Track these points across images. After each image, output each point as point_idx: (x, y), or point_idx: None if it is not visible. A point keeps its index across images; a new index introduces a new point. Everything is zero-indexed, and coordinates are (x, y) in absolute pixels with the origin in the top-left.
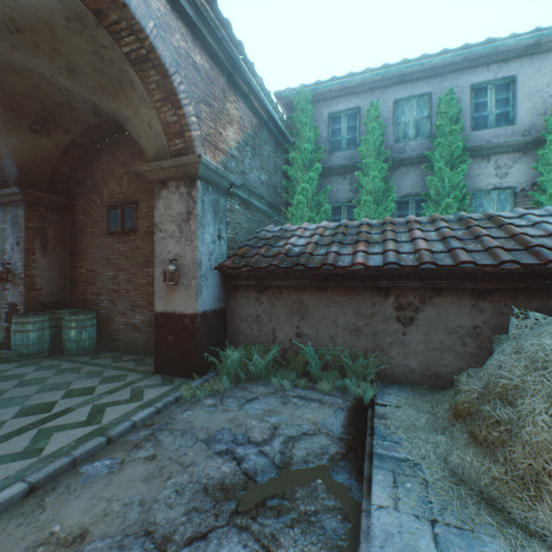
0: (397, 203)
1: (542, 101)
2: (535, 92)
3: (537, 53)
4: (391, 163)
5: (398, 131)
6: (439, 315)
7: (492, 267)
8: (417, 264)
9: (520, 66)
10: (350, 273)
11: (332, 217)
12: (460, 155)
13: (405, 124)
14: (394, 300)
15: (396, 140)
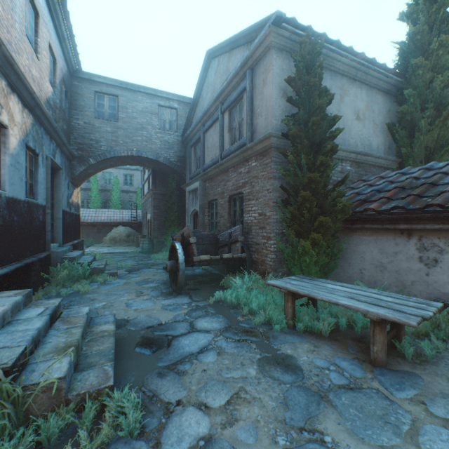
0: (104, 202)
1: (139, 182)
2: (138, 180)
3: (138, 171)
4: (102, 190)
5: (104, 181)
6: (106, 230)
7: (114, 222)
8: (101, 221)
9: (135, 172)
10: (87, 223)
11: (82, 204)
12: (119, 193)
13: (106, 179)
14: (97, 228)
15: (104, 183)
